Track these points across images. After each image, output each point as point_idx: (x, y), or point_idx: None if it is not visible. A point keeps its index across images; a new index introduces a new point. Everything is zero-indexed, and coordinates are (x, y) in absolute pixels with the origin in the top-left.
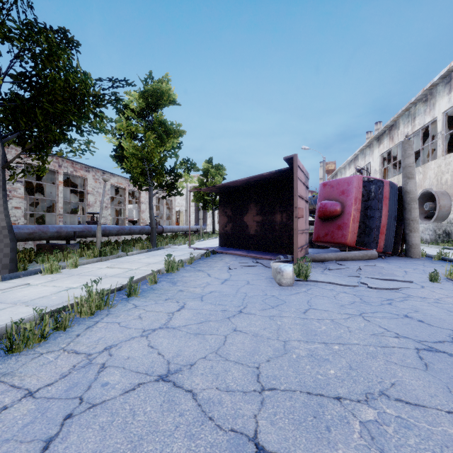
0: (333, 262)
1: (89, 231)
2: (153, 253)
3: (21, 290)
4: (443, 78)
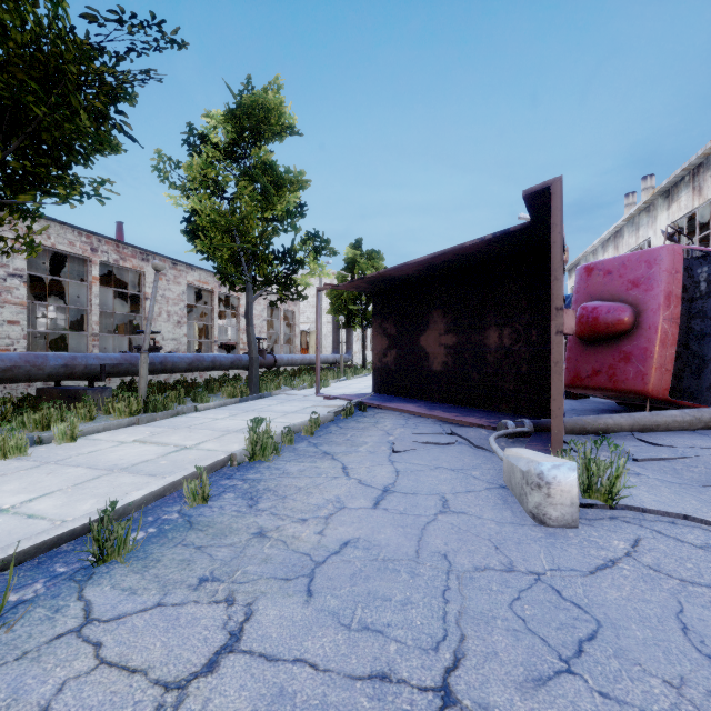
0: (627, 435)
1: (132, 365)
2: (249, 405)
3: None
4: None
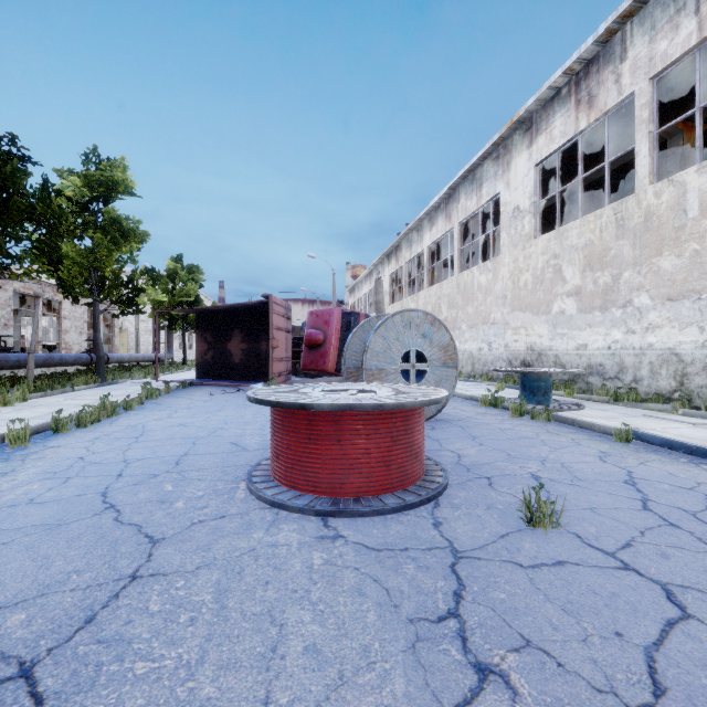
0: None
1: (7, 362)
2: (108, 387)
3: (1, 415)
4: (427, 215)
